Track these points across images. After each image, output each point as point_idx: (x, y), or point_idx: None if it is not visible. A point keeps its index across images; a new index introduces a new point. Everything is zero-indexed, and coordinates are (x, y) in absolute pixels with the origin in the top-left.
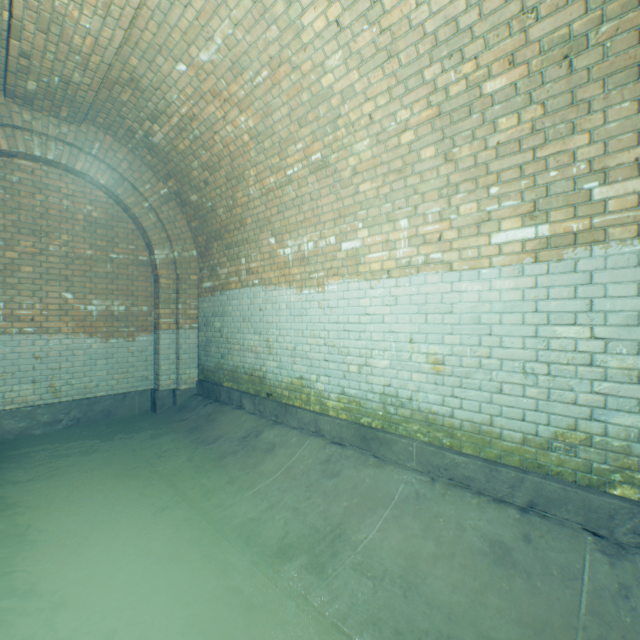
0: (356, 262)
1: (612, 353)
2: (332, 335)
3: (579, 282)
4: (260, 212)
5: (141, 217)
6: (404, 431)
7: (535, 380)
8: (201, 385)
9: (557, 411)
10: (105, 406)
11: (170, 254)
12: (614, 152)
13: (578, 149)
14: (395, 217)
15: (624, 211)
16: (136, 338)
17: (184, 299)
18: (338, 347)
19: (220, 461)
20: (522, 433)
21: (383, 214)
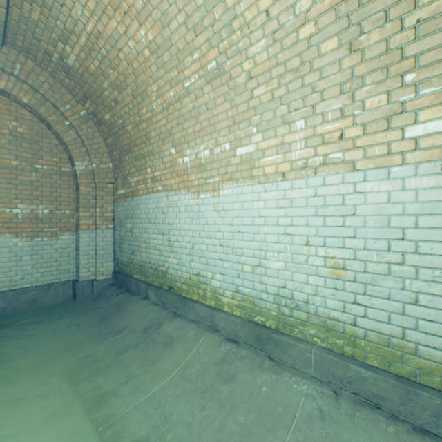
0: (250, 166)
1: None
2: (227, 236)
3: None
4: (162, 125)
5: (62, 133)
6: (299, 334)
7: None
8: (116, 276)
9: None
10: (29, 296)
11: (89, 166)
12: None
13: None
14: (291, 119)
15: None
16: (59, 237)
17: (101, 204)
18: (232, 247)
19: (121, 355)
20: None
21: (278, 117)
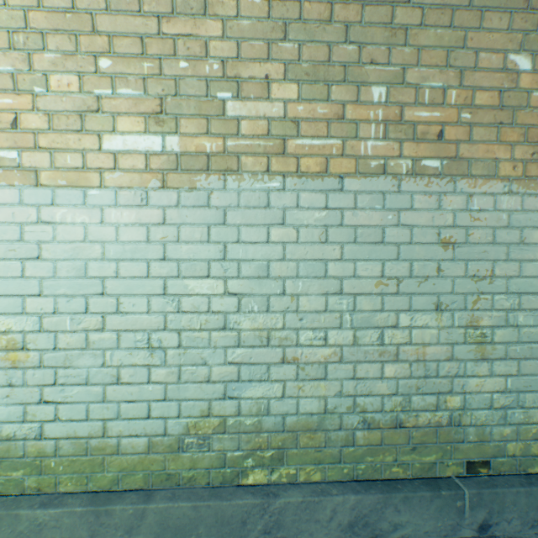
0: None
1: (246, 311)
2: None
3: (214, 221)
4: None
5: None
6: None
7: (164, 356)
8: None
9: (190, 395)
10: None
11: None
12: (248, 59)
13: (212, 40)
14: None
15: (257, 138)
16: None
17: None
18: None
19: None
20: (148, 436)
21: None
